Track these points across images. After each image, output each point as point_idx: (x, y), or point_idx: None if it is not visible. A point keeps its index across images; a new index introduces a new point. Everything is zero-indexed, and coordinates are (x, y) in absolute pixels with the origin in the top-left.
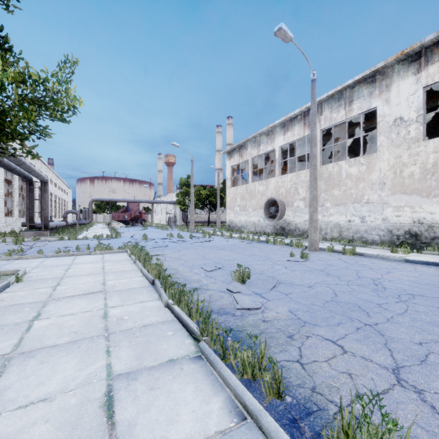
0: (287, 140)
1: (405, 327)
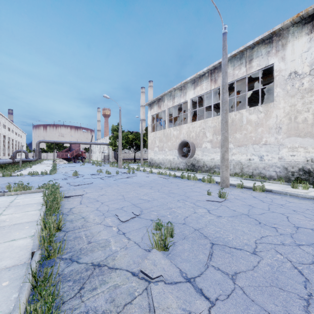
0: (196, 93)
1: None
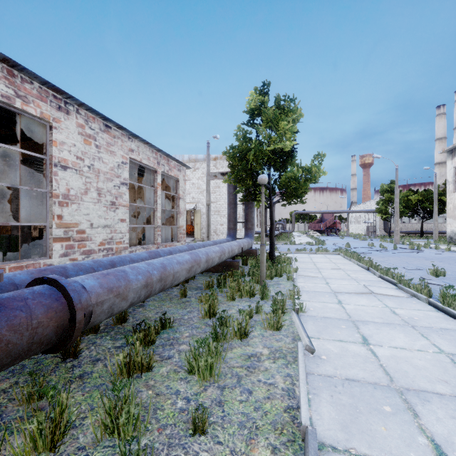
0: None
1: None
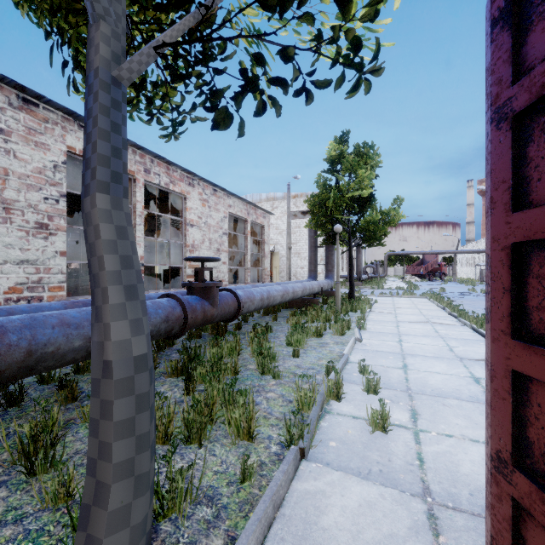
0: None
1: None
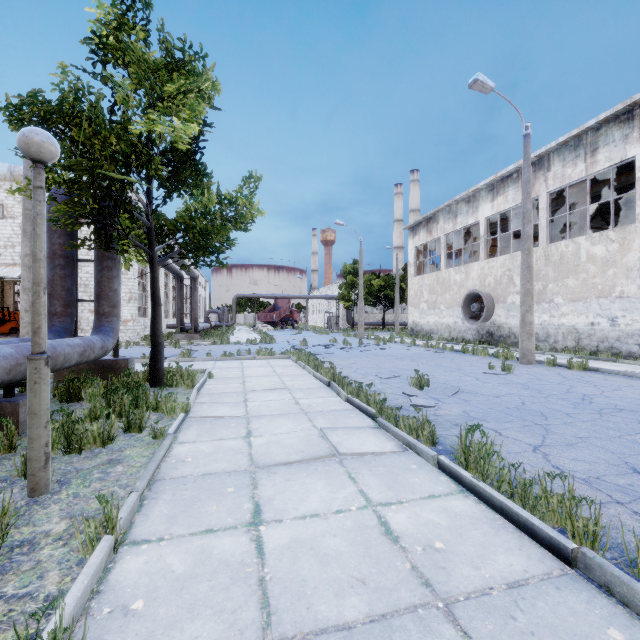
0: (496, 208)
1: (577, 428)
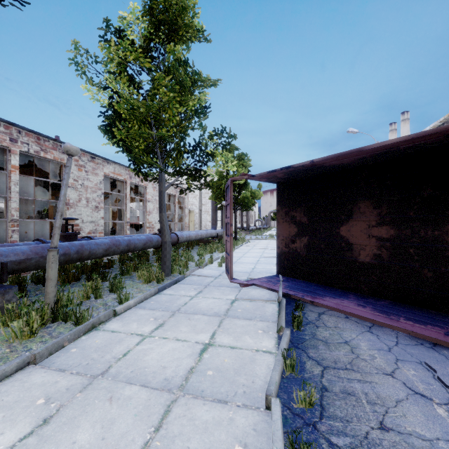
0: None
1: None
